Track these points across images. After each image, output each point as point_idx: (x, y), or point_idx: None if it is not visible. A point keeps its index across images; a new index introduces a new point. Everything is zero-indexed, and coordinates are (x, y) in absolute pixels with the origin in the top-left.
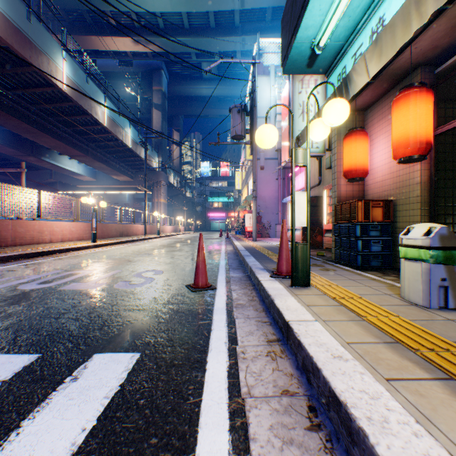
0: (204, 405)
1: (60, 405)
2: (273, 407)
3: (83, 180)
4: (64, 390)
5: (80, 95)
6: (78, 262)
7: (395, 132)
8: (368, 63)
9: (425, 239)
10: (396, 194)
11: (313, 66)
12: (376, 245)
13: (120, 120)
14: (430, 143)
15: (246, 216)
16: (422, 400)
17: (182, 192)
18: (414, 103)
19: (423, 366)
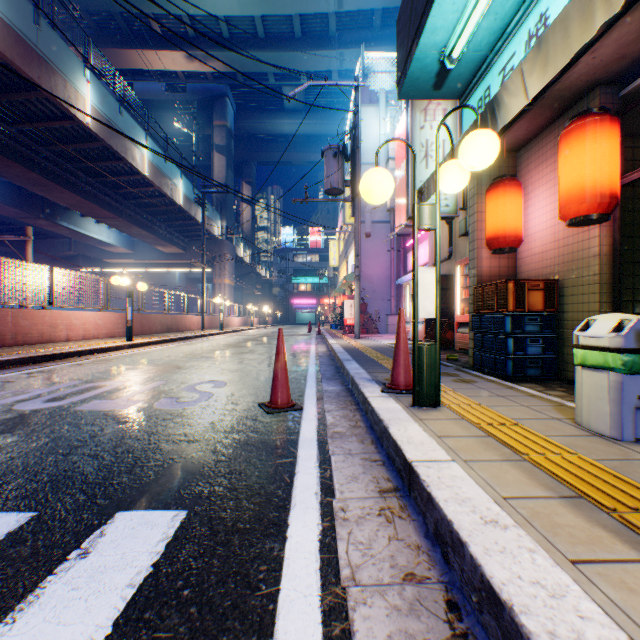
0: (283, 600)
1: (57, 600)
2: (391, 604)
3: (116, 253)
4: (66, 574)
5: (110, 132)
6: (104, 369)
7: (563, 180)
8: (527, 77)
9: (614, 338)
10: (563, 271)
11: (442, 87)
12: (534, 345)
13: (167, 167)
14: (616, 196)
15: (345, 304)
16: (633, 600)
17: (254, 269)
18: (592, 138)
19: (626, 538)
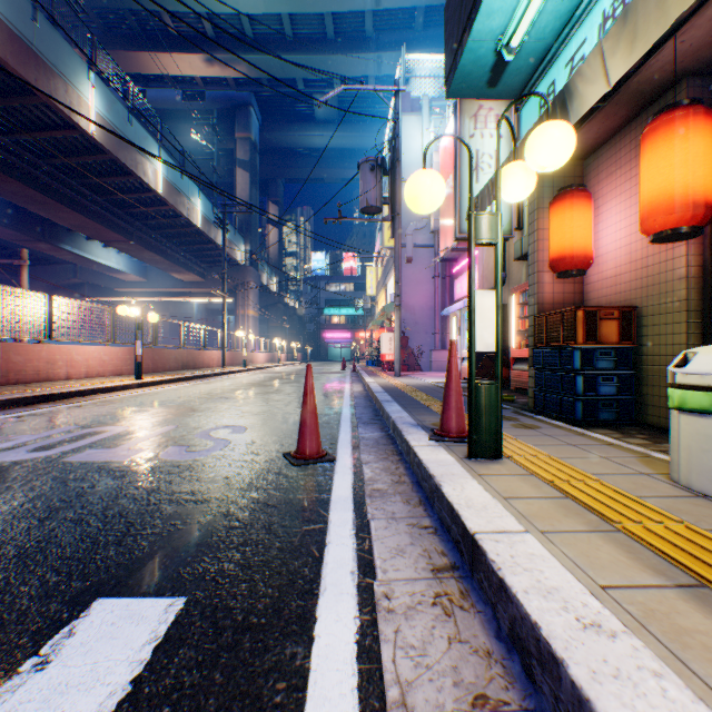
0: None
1: None
2: None
3: (126, 280)
4: (11, 696)
5: (118, 144)
6: (106, 412)
7: (647, 187)
8: (609, 57)
9: None
10: (641, 297)
11: (497, 84)
12: (608, 384)
13: (183, 184)
14: (711, 206)
15: (383, 338)
16: None
17: (282, 299)
18: (683, 135)
19: None
